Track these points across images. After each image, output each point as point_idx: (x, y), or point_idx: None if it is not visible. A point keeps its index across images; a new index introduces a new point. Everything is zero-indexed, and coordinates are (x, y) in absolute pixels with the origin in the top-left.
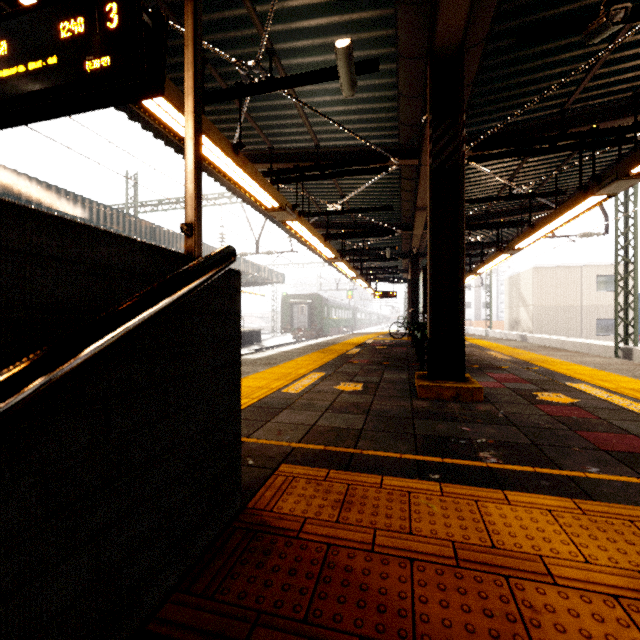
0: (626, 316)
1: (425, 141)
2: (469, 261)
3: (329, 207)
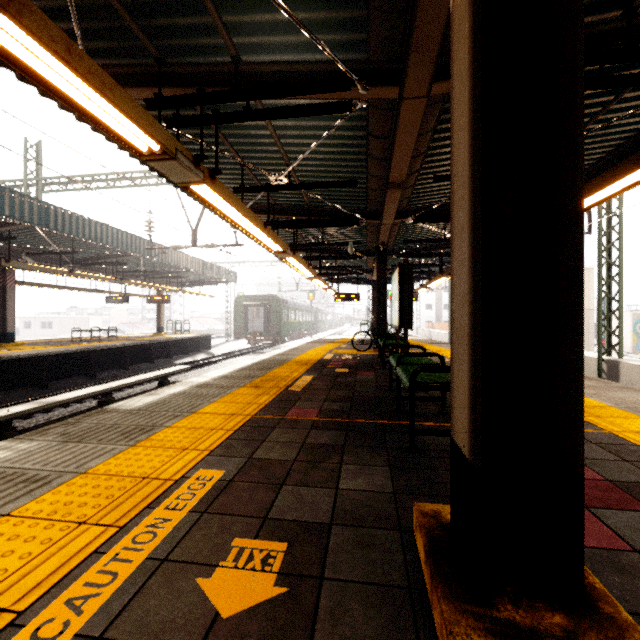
0: (609, 324)
1: (415, 35)
2: (441, 261)
3: (271, 180)
